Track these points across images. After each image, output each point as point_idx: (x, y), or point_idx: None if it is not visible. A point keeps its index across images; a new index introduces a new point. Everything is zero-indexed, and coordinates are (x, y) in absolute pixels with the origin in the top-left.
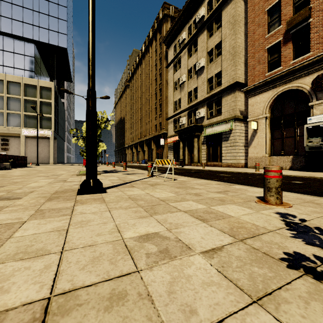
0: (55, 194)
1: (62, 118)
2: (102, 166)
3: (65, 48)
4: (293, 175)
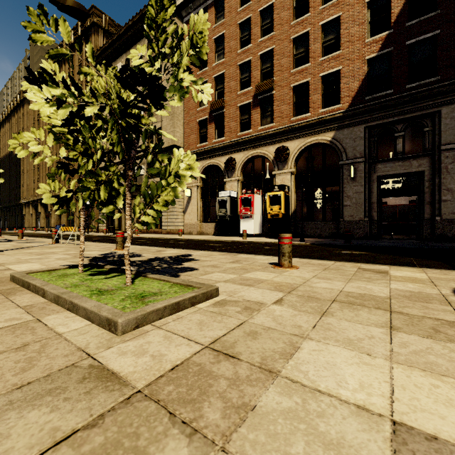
0: None
1: None
2: None
3: None
4: (196, 239)
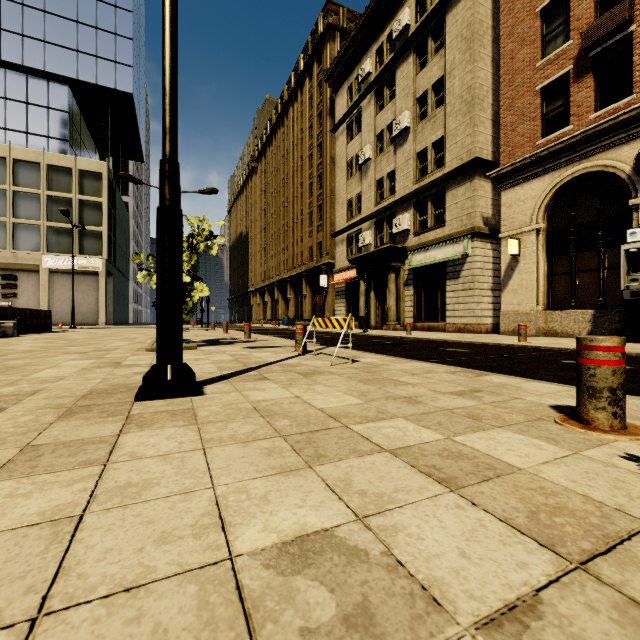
0: (85, 397)
1: (123, 234)
2: (202, 331)
3: (129, 94)
4: None
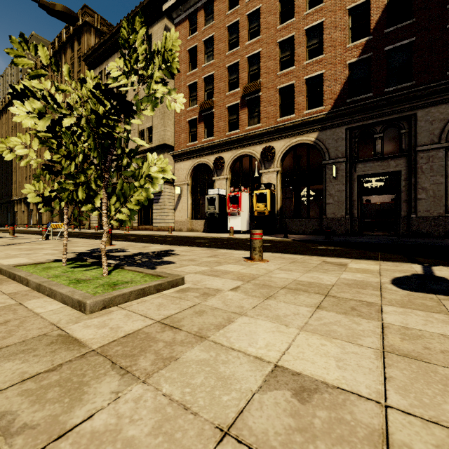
0: None
1: None
2: None
3: None
4: (185, 235)
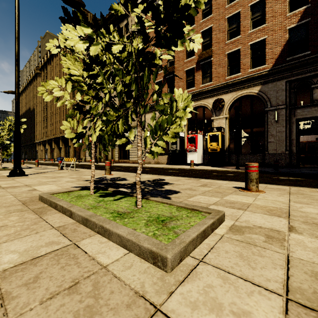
0: None
1: None
2: (6, 164)
3: None
4: (156, 167)
